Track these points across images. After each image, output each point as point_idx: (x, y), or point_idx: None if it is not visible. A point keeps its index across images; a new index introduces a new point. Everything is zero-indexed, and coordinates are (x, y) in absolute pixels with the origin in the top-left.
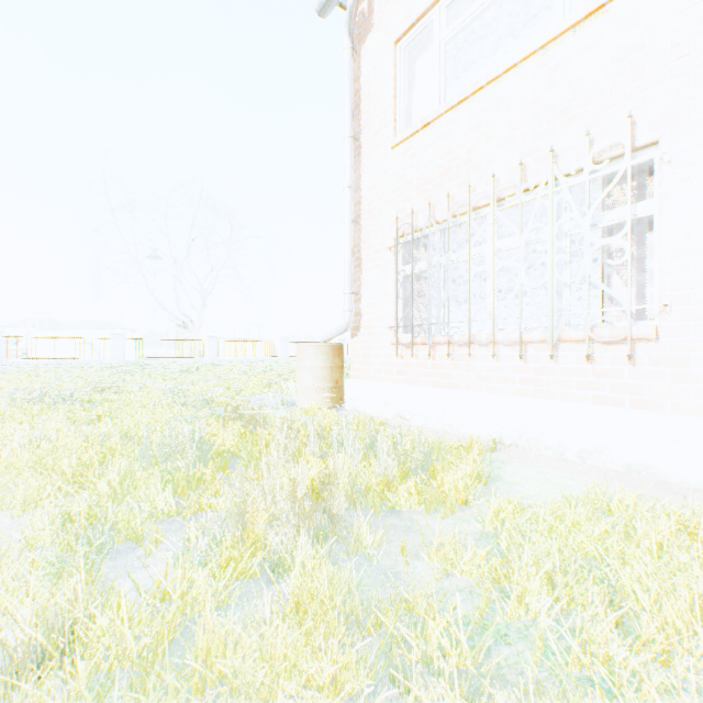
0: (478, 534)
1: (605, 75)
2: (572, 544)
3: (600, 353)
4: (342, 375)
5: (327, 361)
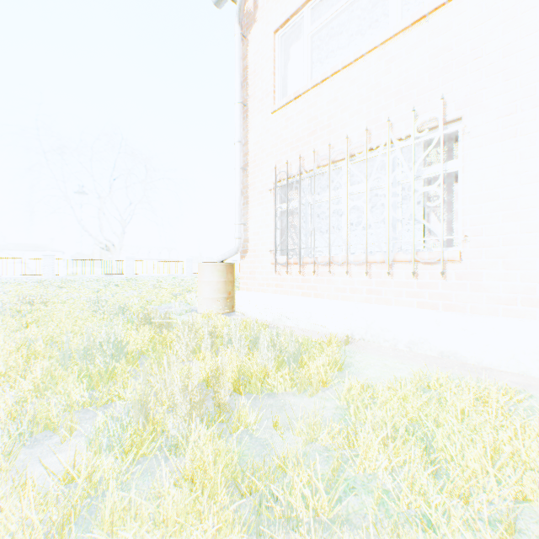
0: (334, 409)
1: (426, 67)
2: (402, 413)
3: (422, 270)
4: (233, 287)
5: (222, 277)
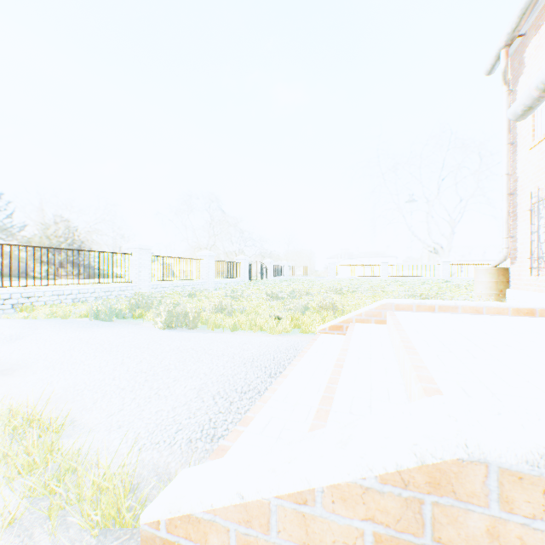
0: None
1: None
2: None
3: None
4: (506, 287)
5: (492, 278)
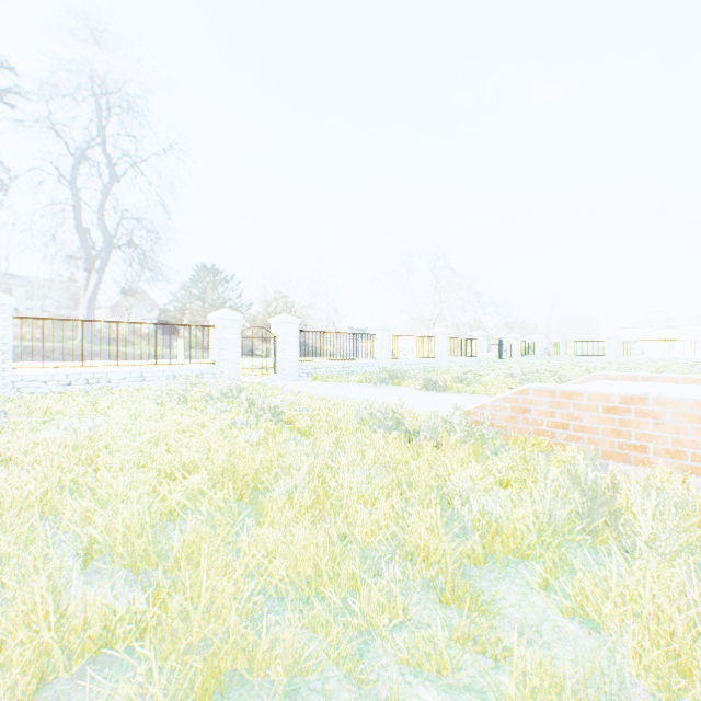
0: None
1: None
2: None
3: None
4: None
5: None
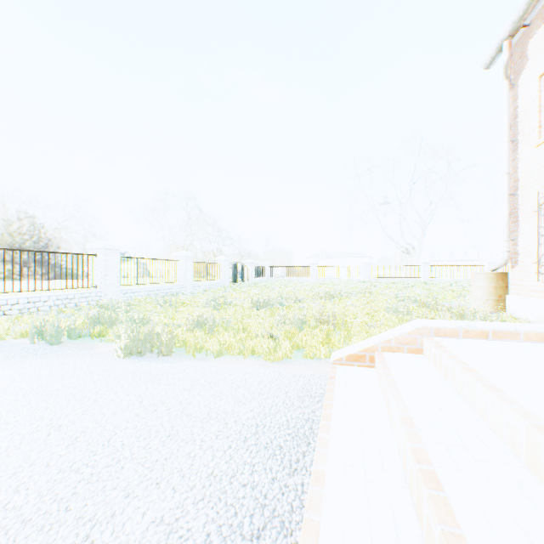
0: None
1: None
2: None
3: None
4: (504, 292)
5: (491, 283)
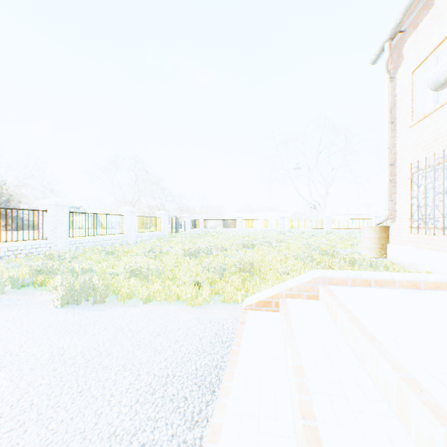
0: None
1: None
2: None
3: None
4: (386, 241)
5: (376, 234)
